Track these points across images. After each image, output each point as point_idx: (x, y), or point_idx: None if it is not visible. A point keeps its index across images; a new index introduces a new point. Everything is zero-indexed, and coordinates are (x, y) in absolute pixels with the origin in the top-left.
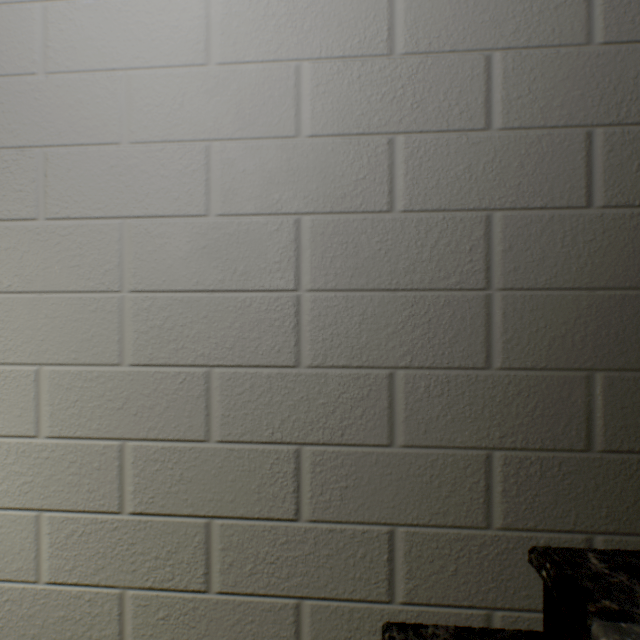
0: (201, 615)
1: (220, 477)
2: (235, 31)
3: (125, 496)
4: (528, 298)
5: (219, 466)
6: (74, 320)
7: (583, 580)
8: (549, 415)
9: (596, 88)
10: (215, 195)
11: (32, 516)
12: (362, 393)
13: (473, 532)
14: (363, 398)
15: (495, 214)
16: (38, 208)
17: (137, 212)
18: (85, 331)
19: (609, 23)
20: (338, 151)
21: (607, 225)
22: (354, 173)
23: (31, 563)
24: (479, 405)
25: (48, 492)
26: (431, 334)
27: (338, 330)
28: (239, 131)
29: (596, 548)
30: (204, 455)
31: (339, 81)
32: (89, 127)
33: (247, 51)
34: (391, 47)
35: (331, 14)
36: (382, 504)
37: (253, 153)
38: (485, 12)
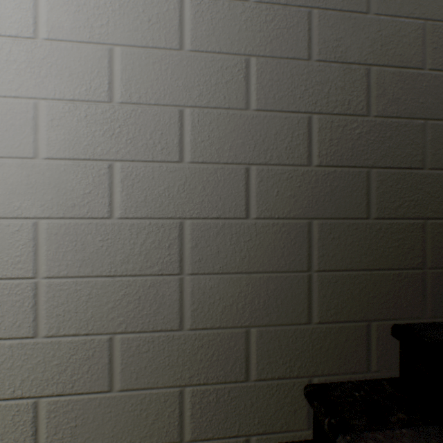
0: None
1: None
2: None
3: None
4: (208, 280)
5: None
6: None
7: None
8: (222, 359)
9: (252, 139)
10: None
11: None
12: (89, 354)
13: None
14: (89, 357)
15: (186, 221)
16: None
17: None
18: None
19: (260, 97)
20: (69, 171)
21: (259, 230)
22: (82, 188)
23: None
24: (175, 356)
25: None
26: (141, 307)
27: (69, 307)
28: None
29: None
30: None
31: (70, 118)
32: None
33: None
34: (111, 96)
35: (64, 66)
36: (104, 435)
37: None
38: (179, 79)
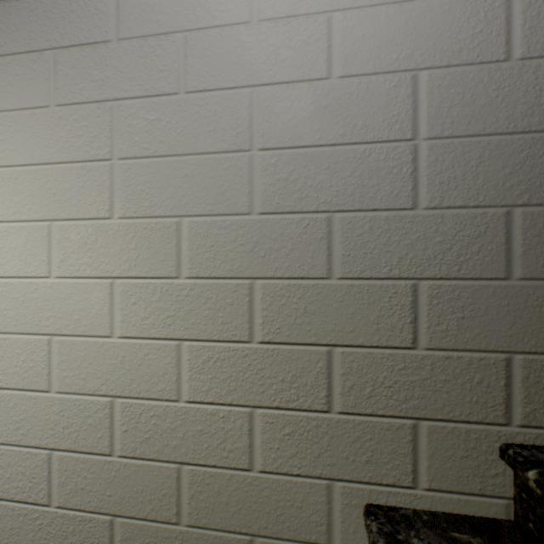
0: (323, 432)
1: (340, 310)
2: None
3: (254, 328)
4: None
5: (339, 300)
6: (209, 177)
7: None
8: None
9: None
10: (336, 60)
11: (174, 345)
12: (478, 231)
13: None
14: (479, 235)
15: None
16: (179, 84)
17: (265, 81)
18: (219, 186)
19: None
20: (454, 9)
21: None
22: (470, 28)
23: (173, 385)
24: None
25: (187, 325)
26: None
27: (454, 174)
28: (358, 1)
29: None
30: (326, 291)
31: None
32: (222, 11)
33: None
34: None
35: None
36: (499, 333)
37: (371, 19)
38: None
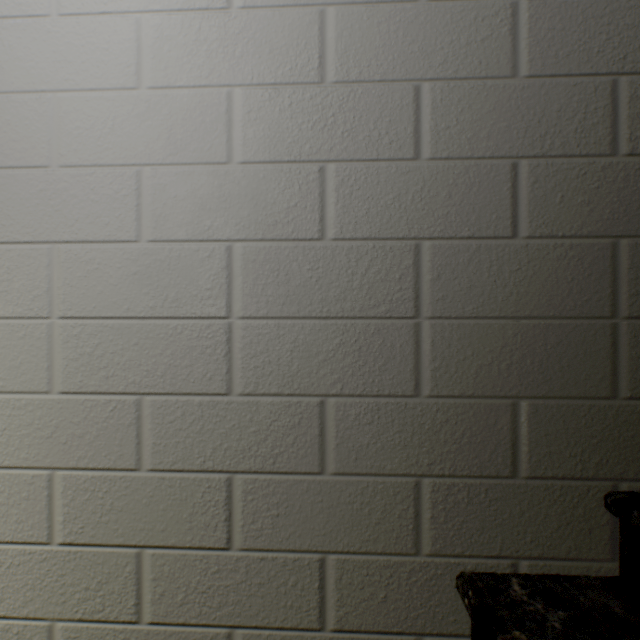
0: None
1: (151, 506)
2: (166, 55)
3: (54, 526)
4: (456, 326)
5: (150, 495)
6: (2, 347)
7: (500, 609)
8: (476, 442)
9: (521, 120)
10: (146, 221)
11: None
12: (294, 421)
13: (403, 559)
14: (295, 426)
15: (424, 243)
16: None
17: (67, 237)
18: (13, 358)
19: (534, 57)
20: (270, 178)
21: (532, 255)
22: (286, 200)
23: None
24: (408, 432)
25: None
26: (362, 362)
27: (270, 358)
28: (171, 156)
29: (521, 573)
30: (135, 484)
31: (271, 108)
32: (17, 149)
33: (179, 76)
34: (322, 75)
35: (263, 40)
36: (313, 532)
37: (185, 179)
38: (414, 43)
